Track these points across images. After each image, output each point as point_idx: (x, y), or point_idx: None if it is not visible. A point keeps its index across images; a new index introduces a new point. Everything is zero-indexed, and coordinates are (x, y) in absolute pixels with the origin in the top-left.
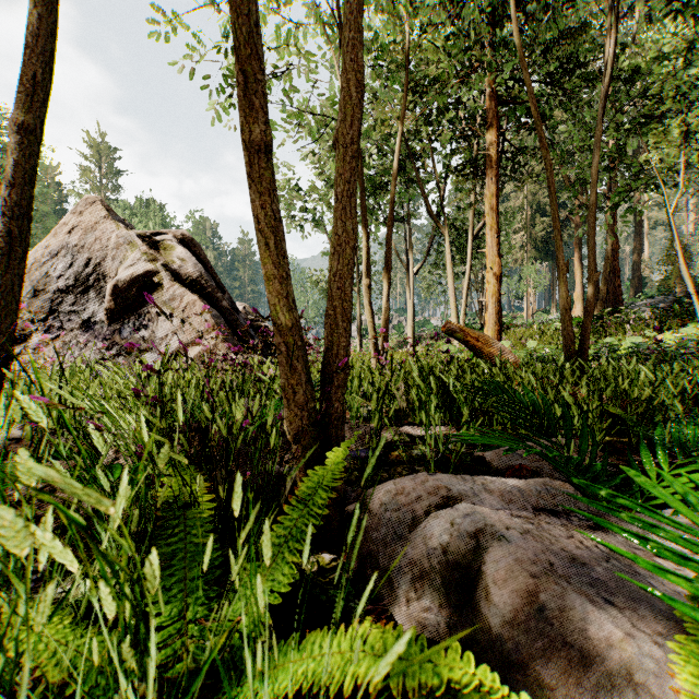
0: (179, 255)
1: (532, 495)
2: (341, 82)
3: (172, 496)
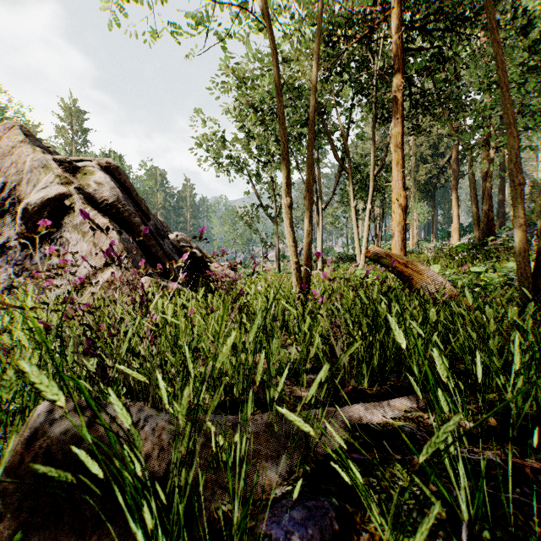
0: (97, 179)
1: None
2: None
3: None
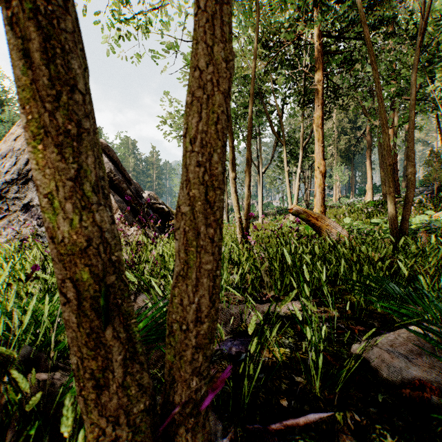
0: None
1: None
2: None
3: None
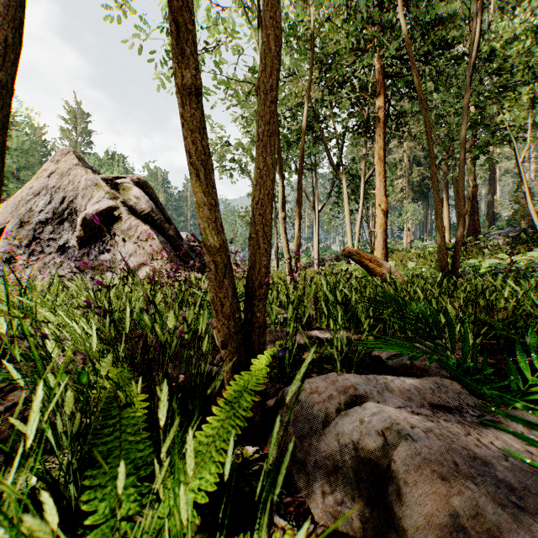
0: (135, 194)
1: (427, 393)
2: (262, 38)
3: (113, 396)
